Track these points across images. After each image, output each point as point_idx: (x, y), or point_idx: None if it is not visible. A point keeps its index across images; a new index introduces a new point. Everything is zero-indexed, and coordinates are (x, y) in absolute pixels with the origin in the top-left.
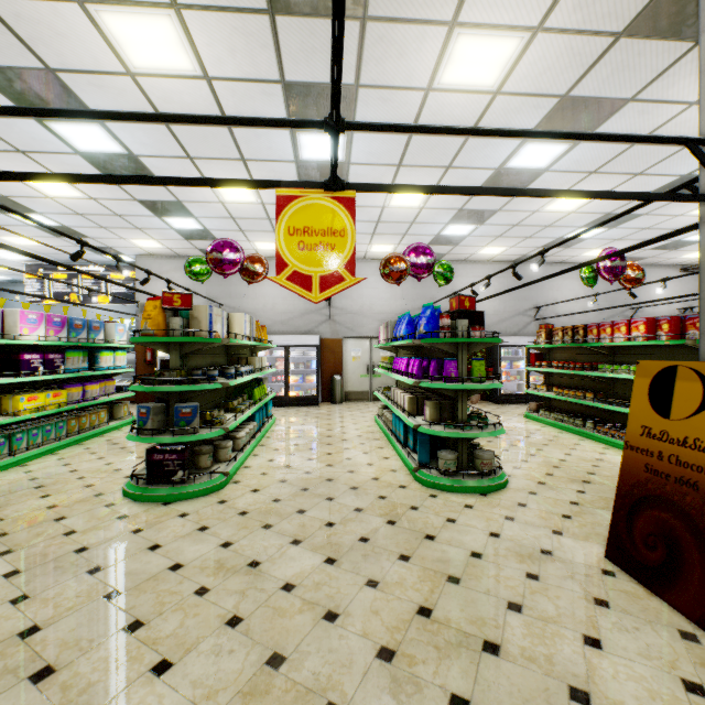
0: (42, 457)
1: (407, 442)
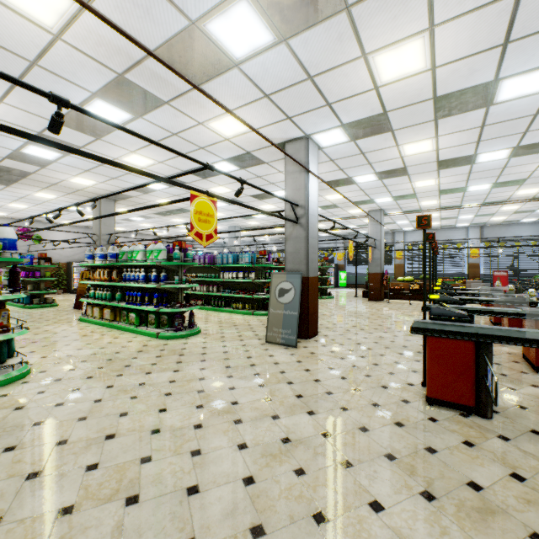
0: None
1: (20, 301)
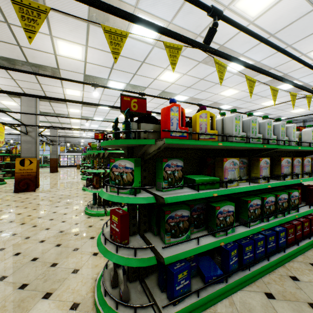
0: None
1: None
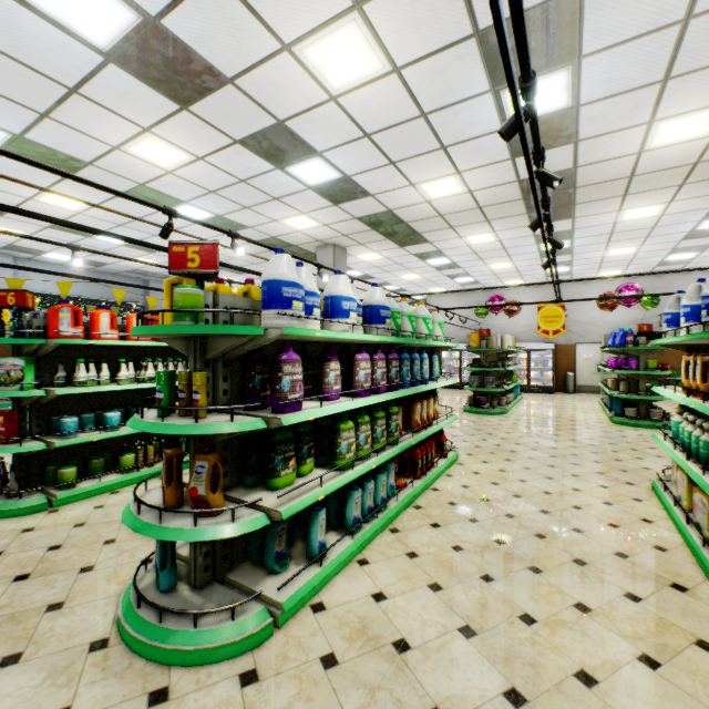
0: None
1: (612, 408)
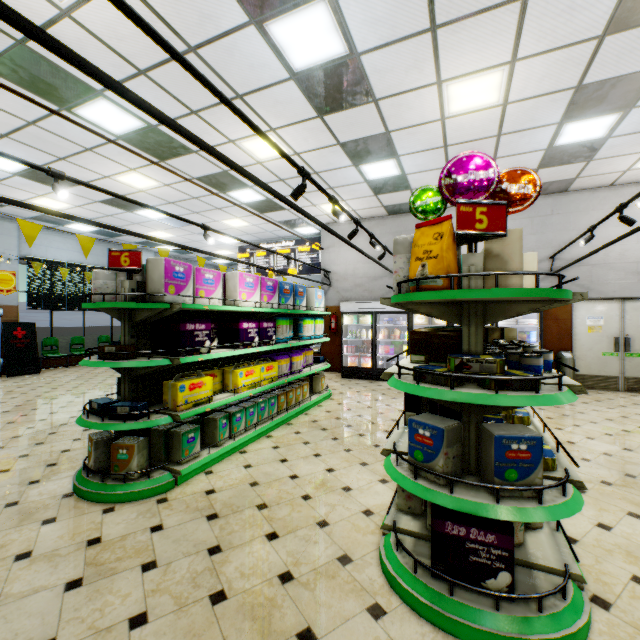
0: (257, 440)
1: None
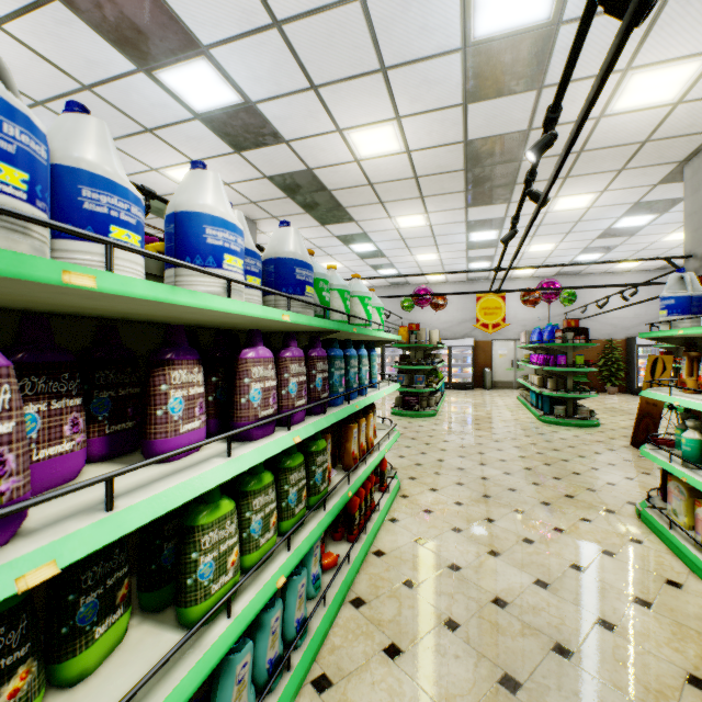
0: None
1: (537, 405)
